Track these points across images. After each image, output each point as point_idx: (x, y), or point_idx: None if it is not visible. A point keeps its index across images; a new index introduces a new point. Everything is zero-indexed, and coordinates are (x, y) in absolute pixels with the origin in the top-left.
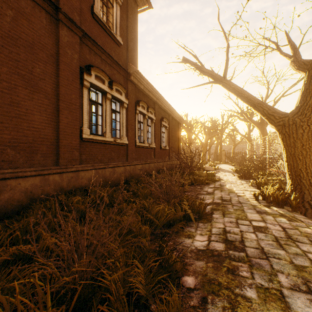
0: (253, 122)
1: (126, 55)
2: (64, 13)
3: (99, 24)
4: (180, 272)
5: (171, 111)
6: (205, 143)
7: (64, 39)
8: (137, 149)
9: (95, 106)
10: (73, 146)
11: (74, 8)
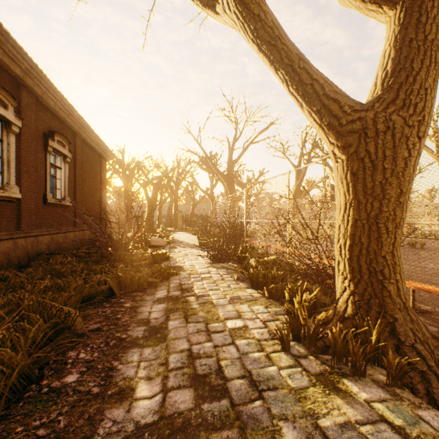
0: (219, 173)
1: None
2: None
3: None
4: None
5: (80, 126)
6: (153, 199)
7: None
8: None
9: None
10: None
11: None
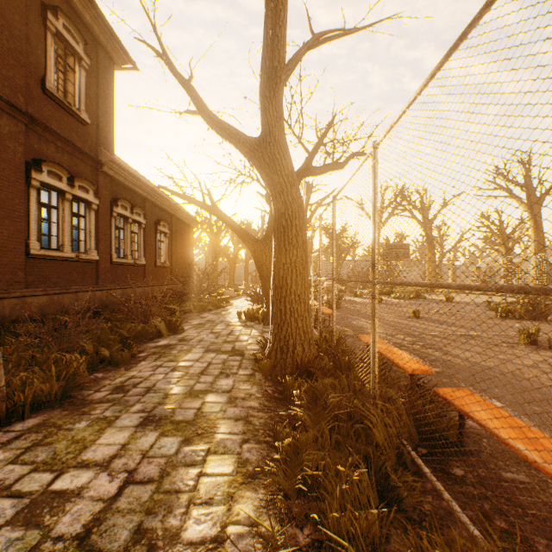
0: None
1: (96, 136)
2: (6, 100)
3: (54, 100)
4: (137, 353)
5: (175, 210)
6: (233, 258)
7: (5, 130)
8: (114, 267)
9: (47, 211)
10: (17, 266)
11: (18, 88)
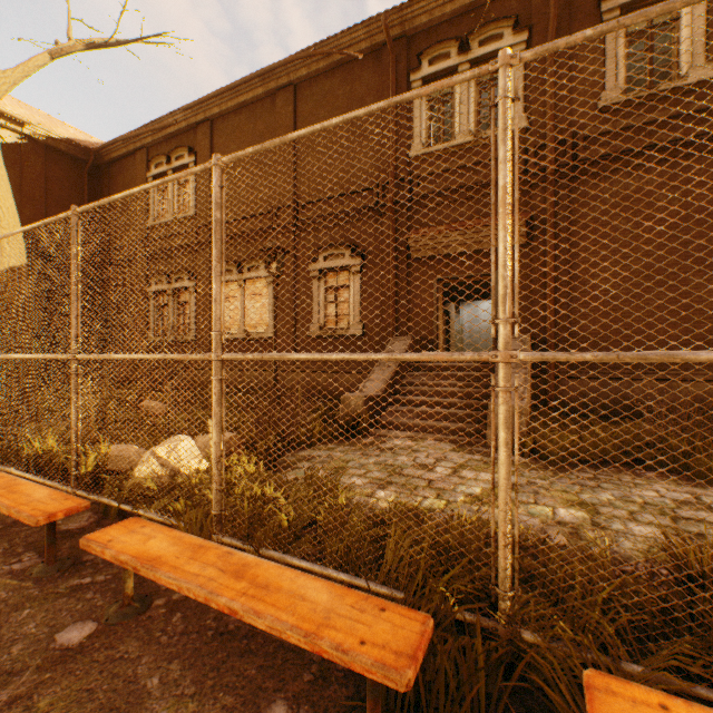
0: None
1: None
2: None
3: None
4: None
5: None
6: None
7: None
8: None
9: None
10: None
11: None
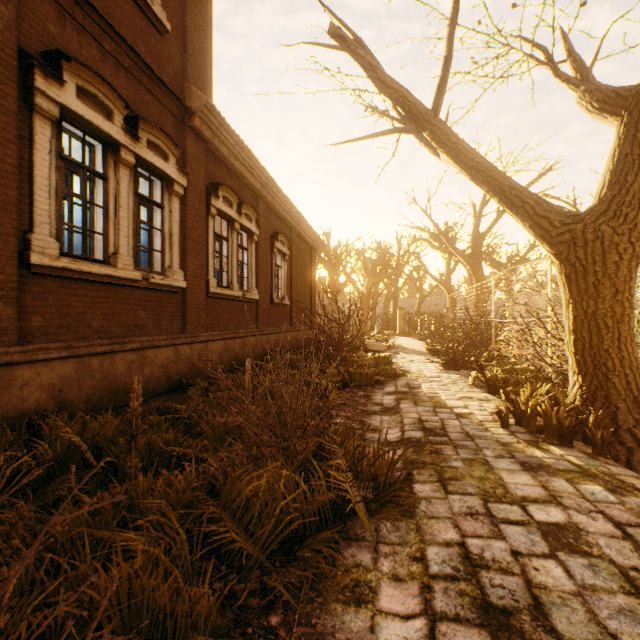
0: (458, 253)
1: (182, 64)
2: None
3: None
4: None
5: (297, 221)
6: (366, 293)
7: None
8: (212, 302)
9: (80, 177)
10: None
11: None
